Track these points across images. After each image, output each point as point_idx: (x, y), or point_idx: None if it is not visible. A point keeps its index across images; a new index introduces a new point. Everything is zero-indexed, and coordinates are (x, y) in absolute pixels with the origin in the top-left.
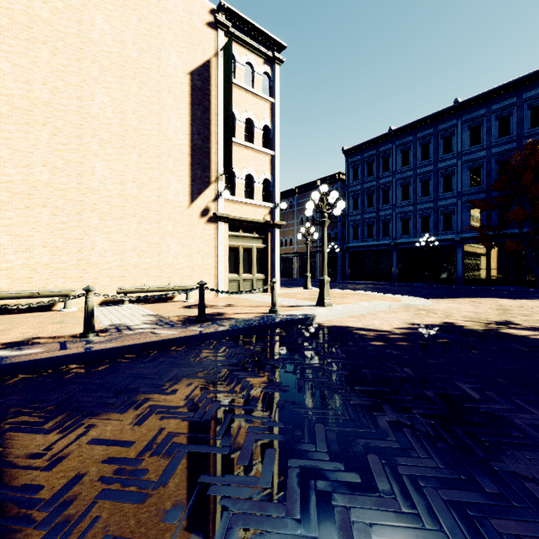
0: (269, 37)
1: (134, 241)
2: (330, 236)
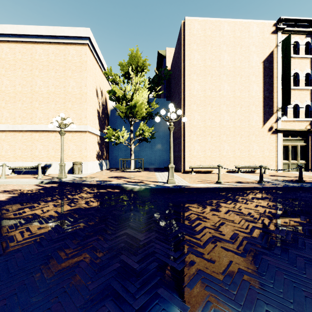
0: (310, 20)
1: (238, 145)
2: None
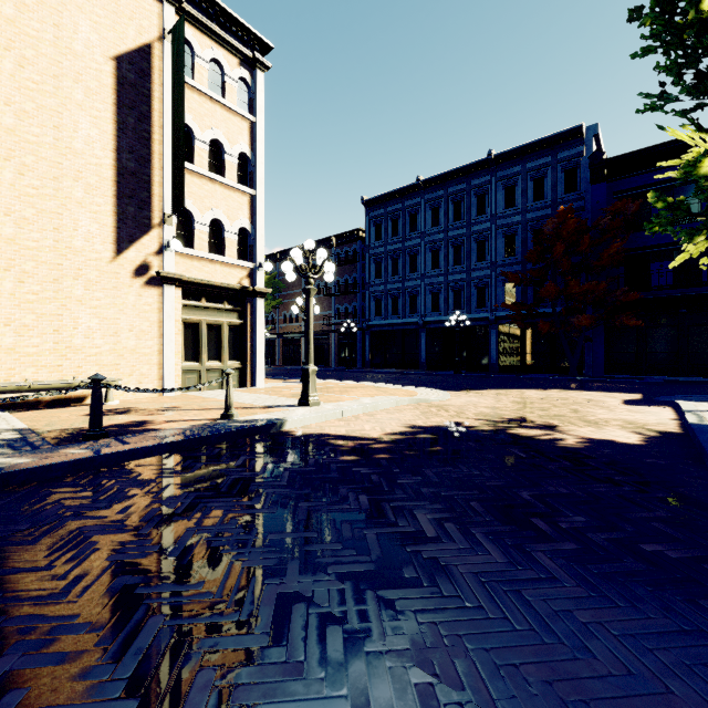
0: (248, 29)
1: (8, 310)
2: (348, 311)
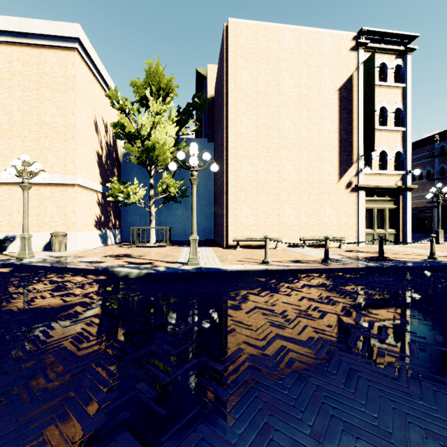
0: (402, 35)
1: (305, 208)
2: None
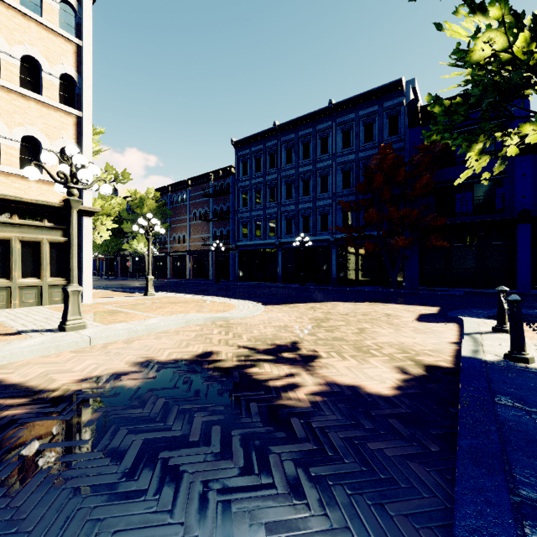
0: None
1: None
2: (223, 233)
